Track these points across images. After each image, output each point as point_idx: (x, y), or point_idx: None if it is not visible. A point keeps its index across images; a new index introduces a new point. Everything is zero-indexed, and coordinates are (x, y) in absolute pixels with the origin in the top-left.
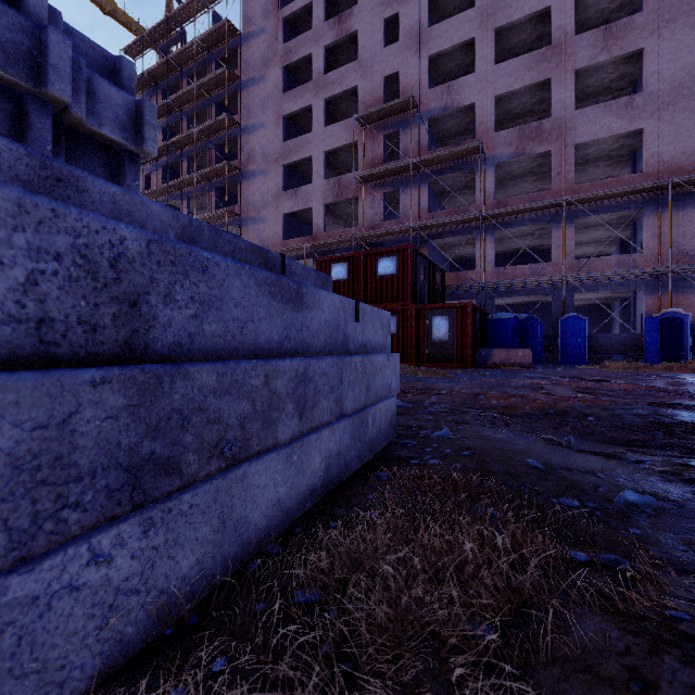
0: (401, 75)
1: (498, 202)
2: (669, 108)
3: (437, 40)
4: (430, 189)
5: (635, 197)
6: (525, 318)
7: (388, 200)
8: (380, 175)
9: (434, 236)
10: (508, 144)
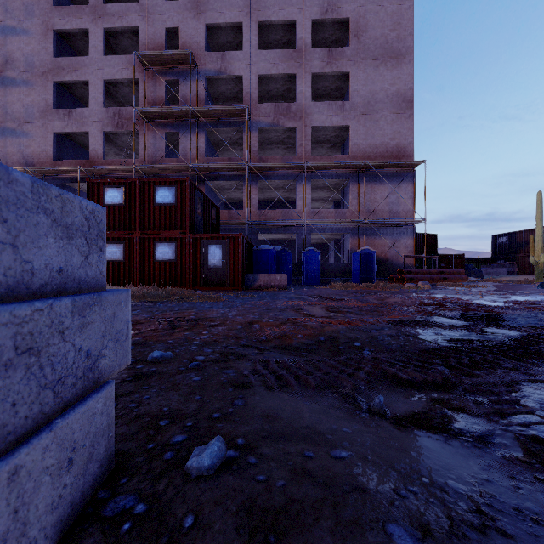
0: (181, 31)
1: (261, 158)
2: (363, 116)
3: (213, 13)
4: (207, 138)
5: (346, 170)
6: (280, 250)
7: (169, 141)
8: (161, 115)
9: (211, 178)
10: (268, 115)
